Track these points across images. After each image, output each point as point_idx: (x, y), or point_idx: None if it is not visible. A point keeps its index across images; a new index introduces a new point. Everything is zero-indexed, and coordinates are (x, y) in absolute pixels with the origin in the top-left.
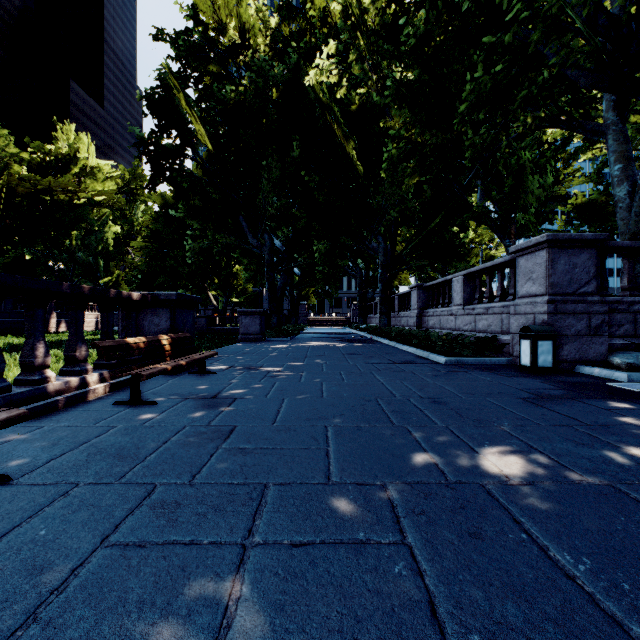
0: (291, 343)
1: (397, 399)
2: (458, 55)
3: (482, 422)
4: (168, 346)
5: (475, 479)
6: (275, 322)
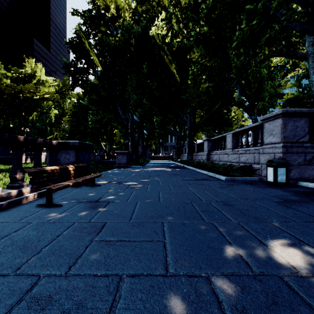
0: (142, 168)
1: (203, 202)
2: (230, 18)
3: (259, 219)
4: (72, 171)
5: (273, 271)
6: (134, 158)
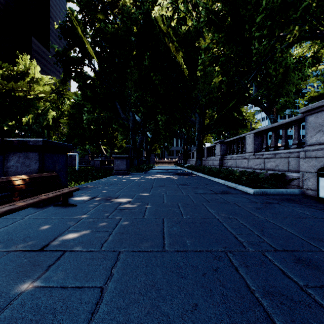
0: (144, 176)
1: (250, 253)
2: None
3: None
4: (22, 186)
5: None
6: (136, 163)
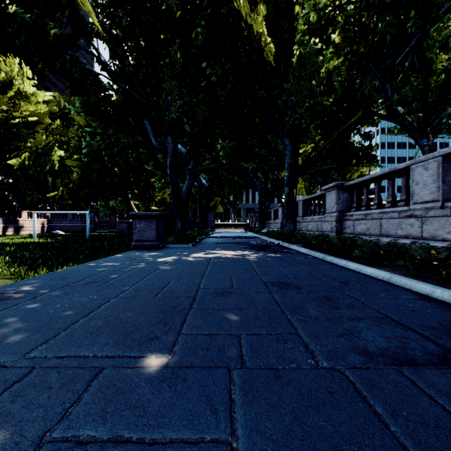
0: (189, 252)
1: None
2: None
3: None
4: None
5: None
6: (179, 227)
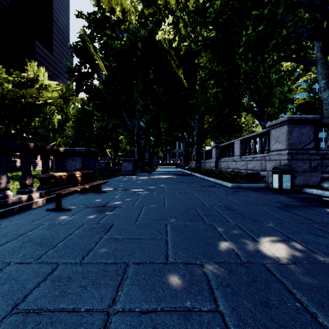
0: (149, 176)
1: (206, 207)
2: (237, 22)
3: (257, 221)
4: (79, 177)
5: (258, 260)
6: (140, 165)
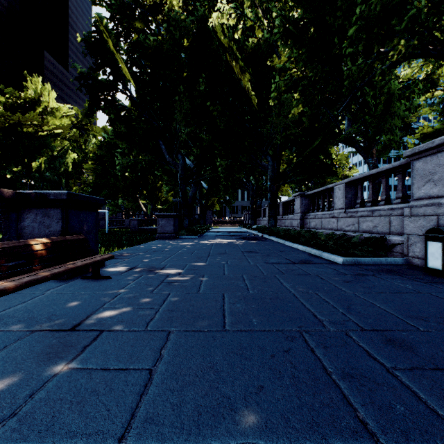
0: (198, 240)
1: (331, 333)
2: None
3: None
4: (43, 252)
5: None
6: (187, 223)
